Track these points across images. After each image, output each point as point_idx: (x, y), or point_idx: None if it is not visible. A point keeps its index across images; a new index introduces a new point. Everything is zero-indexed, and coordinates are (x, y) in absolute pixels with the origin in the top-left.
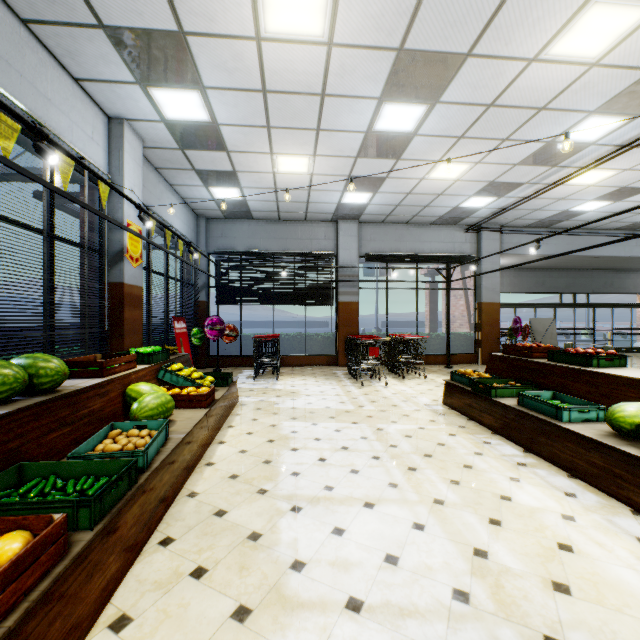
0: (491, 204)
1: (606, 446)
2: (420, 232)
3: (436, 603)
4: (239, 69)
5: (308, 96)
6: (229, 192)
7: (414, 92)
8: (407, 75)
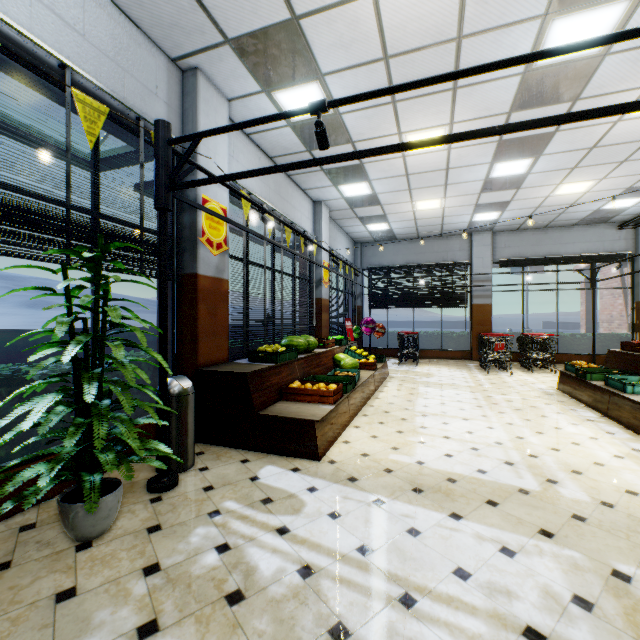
0: None
1: None
2: (560, 234)
3: (484, 442)
4: (391, 169)
5: (436, 171)
6: (379, 226)
7: (518, 155)
8: (509, 149)
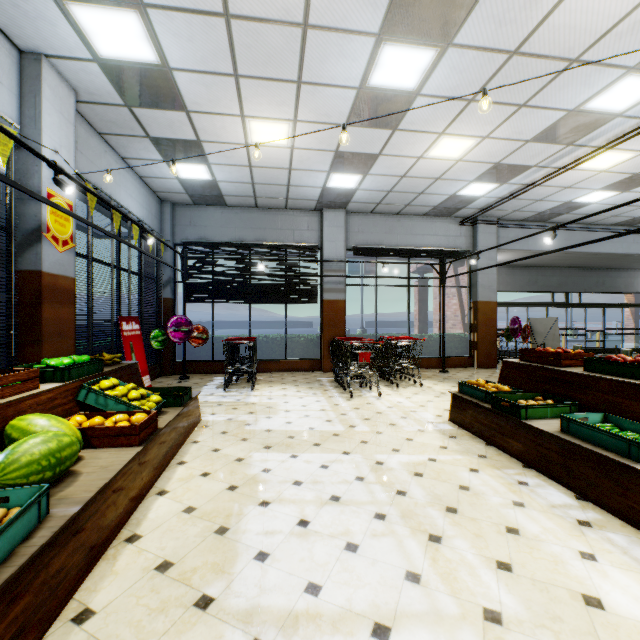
0: (491, 192)
1: None
2: (412, 224)
3: None
4: None
5: (286, 27)
6: (195, 170)
7: (422, 27)
8: None
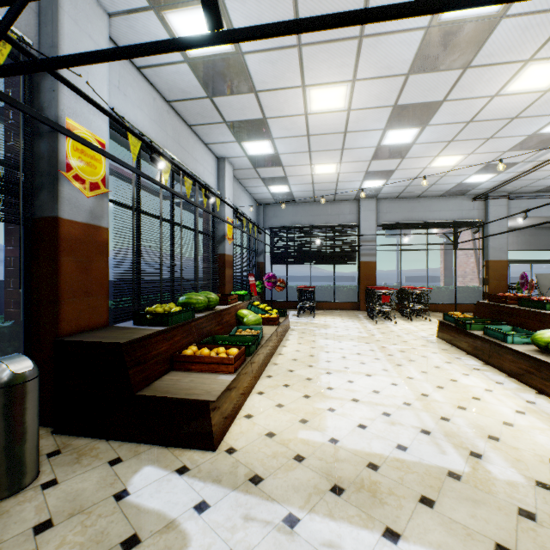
0: (493, 178)
1: (527, 356)
2: (430, 203)
3: (393, 404)
4: (294, 128)
5: (335, 134)
6: (281, 188)
7: (408, 123)
8: (402, 116)
